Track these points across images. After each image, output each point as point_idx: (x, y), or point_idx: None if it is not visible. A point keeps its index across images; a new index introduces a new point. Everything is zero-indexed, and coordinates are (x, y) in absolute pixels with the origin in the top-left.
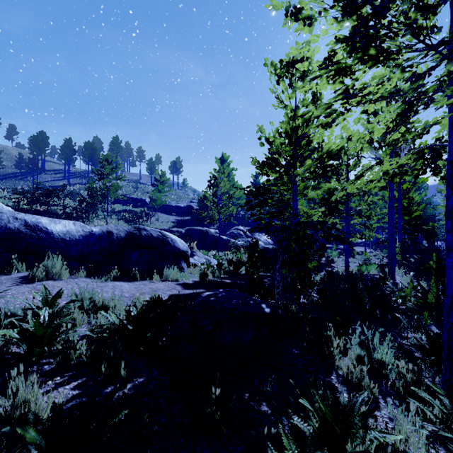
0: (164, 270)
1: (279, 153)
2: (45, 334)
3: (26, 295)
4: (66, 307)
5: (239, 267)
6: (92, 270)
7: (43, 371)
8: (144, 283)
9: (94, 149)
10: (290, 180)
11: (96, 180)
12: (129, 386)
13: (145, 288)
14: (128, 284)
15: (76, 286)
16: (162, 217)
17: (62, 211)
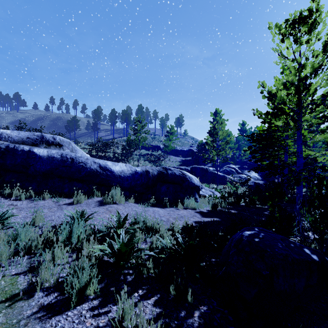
0: (185, 200)
1: (284, 102)
2: (126, 251)
3: (104, 214)
4: (131, 228)
5: (240, 199)
6: (137, 198)
7: (127, 280)
8: (172, 210)
9: (128, 114)
10: (297, 126)
11: (132, 134)
12: (198, 313)
13: (174, 214)
14: (162, 210)
15: (130, 209)
16: (171, 158)
17: (113, 155)
